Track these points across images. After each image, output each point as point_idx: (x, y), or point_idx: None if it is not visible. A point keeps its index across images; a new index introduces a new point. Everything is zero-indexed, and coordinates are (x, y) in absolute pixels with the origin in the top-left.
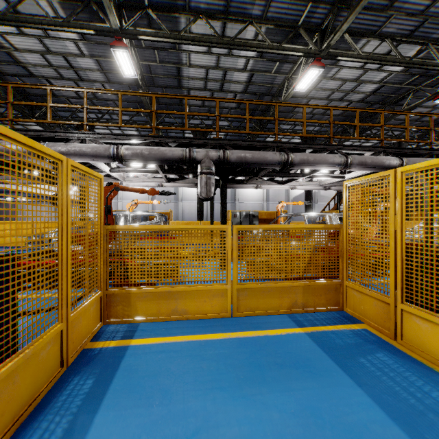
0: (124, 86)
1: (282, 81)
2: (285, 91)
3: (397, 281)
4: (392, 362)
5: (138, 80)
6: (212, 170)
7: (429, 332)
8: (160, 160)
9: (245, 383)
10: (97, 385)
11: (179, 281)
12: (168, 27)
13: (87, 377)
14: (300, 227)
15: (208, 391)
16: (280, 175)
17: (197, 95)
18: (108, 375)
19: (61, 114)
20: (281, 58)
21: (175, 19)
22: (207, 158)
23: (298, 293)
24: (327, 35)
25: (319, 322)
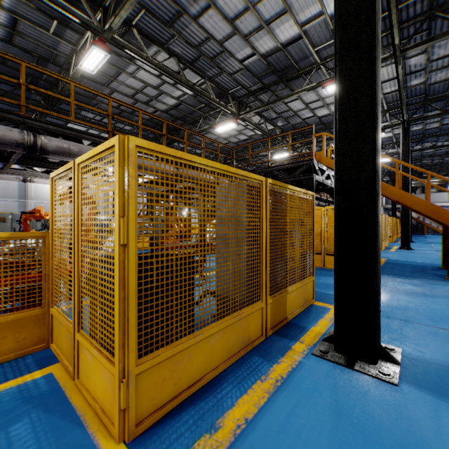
0: None
1: (70, 53)
2: (74, 66)
3: (75, 304)
4: (25, 433)
5: None
6: None
7: (92, 365)
8: None
9: None
10: None
11: None
12: None
13: None
14: None
15: None
16: (52, 166)
17: None
18: None
19: None
20: (60, 18)
21: None
22: None
23: None
24: (110, 16)
25: None
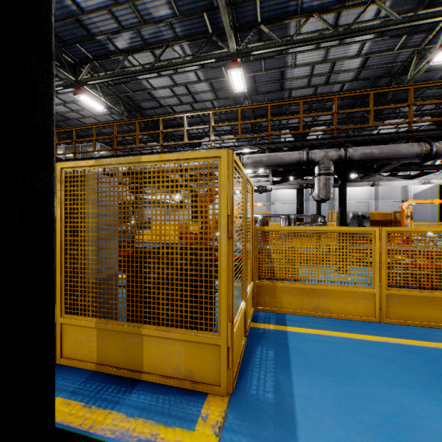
0: (229, 100)
1: (407, 57)
2: (413, 67)
3: None
4: None
5: (245, 92)
6: (331, 170)
7: None
8: (278, 165)
9: (431, 387)
10: (278, 356)
11: (321, 280)
12: (277, 35)
13: (267, 348)
14: None
15: (390, 385)
16: (409, 169)
17: (298, 93)
18: (283, 351)
19: (176, 134)
20: (409, 30)
21: (285, 25)
22: (326, 159)
23: None
24: None
25: None
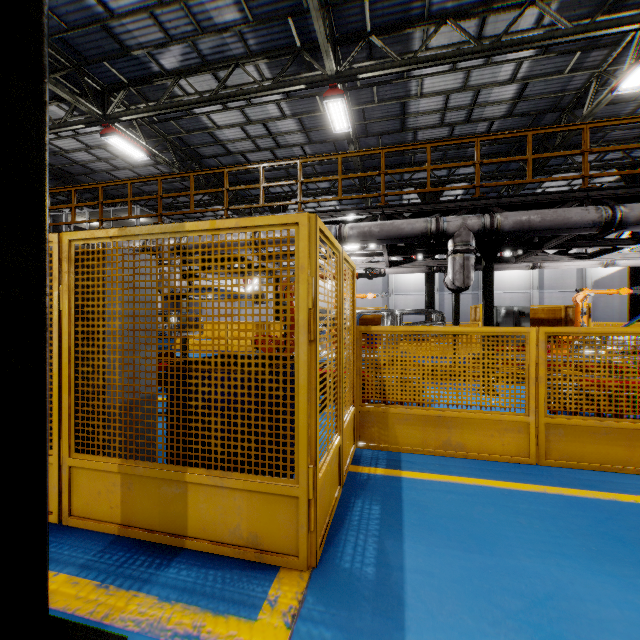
0: (327, 145)
1: (583, 83)
2: (591, 98)
3: None
4: None
5: (350, 133)
6: (471, 246)
7: None
8: (395, 239)
9: (603, 557)
10: (386, 513)
11: (453, 404)
12: (395, 50)
13: (370, 502)
14: None
15: (545, 554)
16: (585, 244)
17: (427, 135)
18: (394, 505)
19: (252, 193)
20: (586, 44)
21: (407, 37)
22: (464, 229)
23: None
24: None
25: None
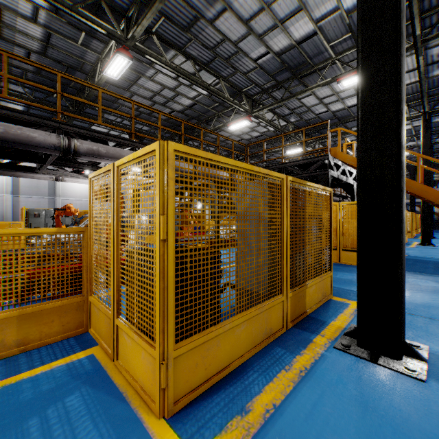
0: None
1: (95, 61)
2: (99, 73)
3: (115, 293)
4: (78, 405)
5: None
6: None
7: (131, 348)
8: None
9: None
10: None
11: None
12: None
13: None
14: (12, 232)
15: None
16: (81, 166)
17: None
18: None
19: None
20: (87, 30)
21: None
22: None
23: (8, 328)
24: (132, 25)
25: (30, 364)
